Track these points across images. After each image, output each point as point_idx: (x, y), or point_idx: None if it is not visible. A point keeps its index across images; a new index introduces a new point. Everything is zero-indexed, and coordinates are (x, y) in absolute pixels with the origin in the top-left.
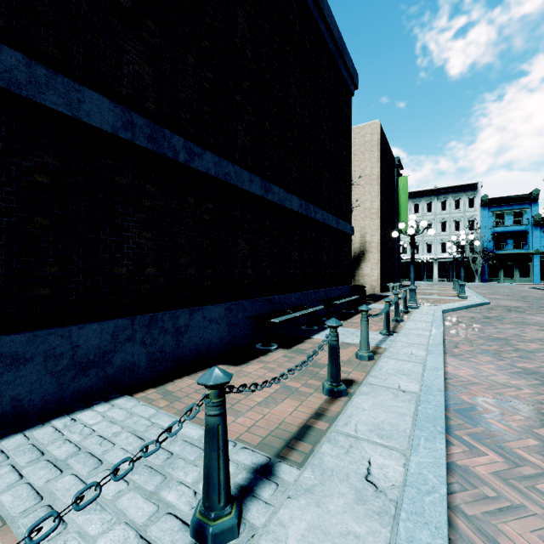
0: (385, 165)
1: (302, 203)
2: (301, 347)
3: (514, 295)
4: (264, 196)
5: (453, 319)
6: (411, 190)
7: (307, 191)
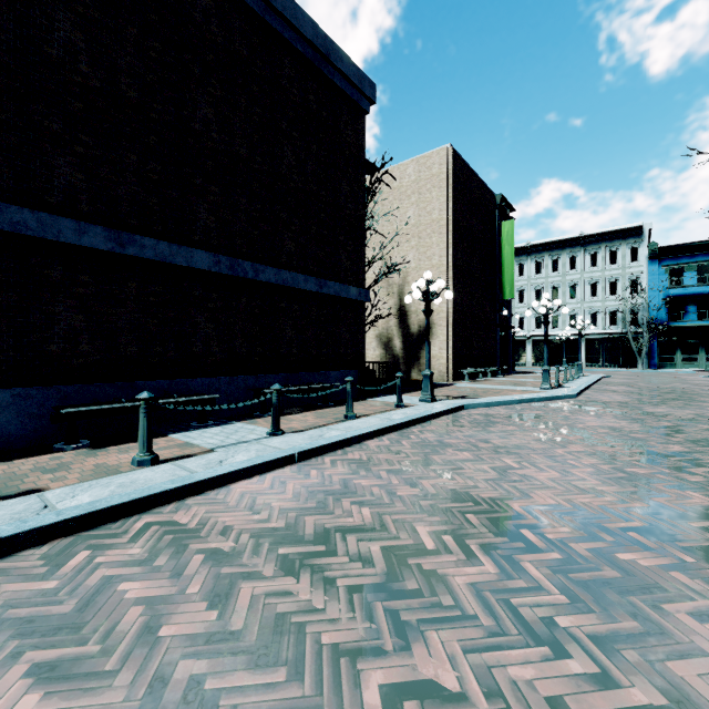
0: (467, 206)
1: (220, 259)
2: (117, 447)
3: (651, 386)
4: (117, 251)
5: (457, 417)
6: (548, 240)
7: (240, 244)
